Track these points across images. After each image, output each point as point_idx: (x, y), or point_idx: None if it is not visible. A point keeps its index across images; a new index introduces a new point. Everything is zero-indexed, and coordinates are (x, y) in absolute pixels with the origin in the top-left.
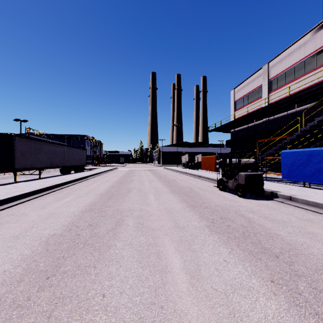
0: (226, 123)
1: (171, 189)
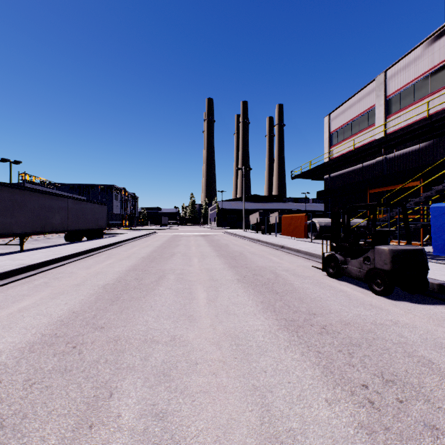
0: (319, 165)
1: (238, 273)
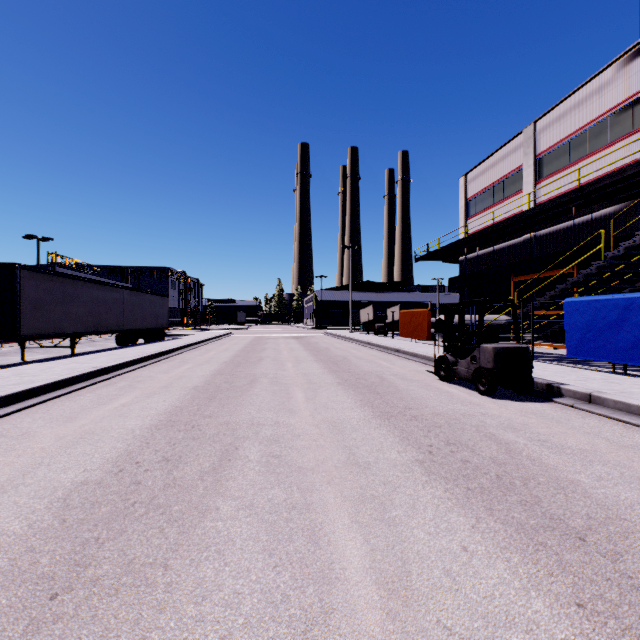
0: (450, 244)
1: (339, 377)
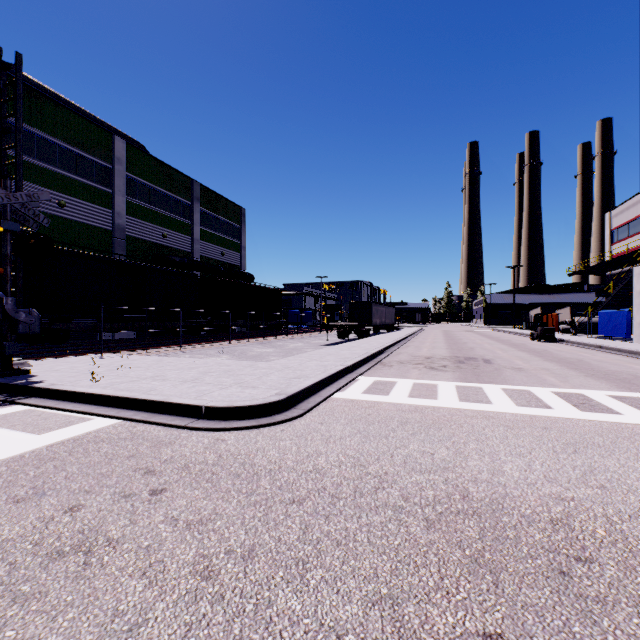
0: (589, 267)
1: (492, 339)
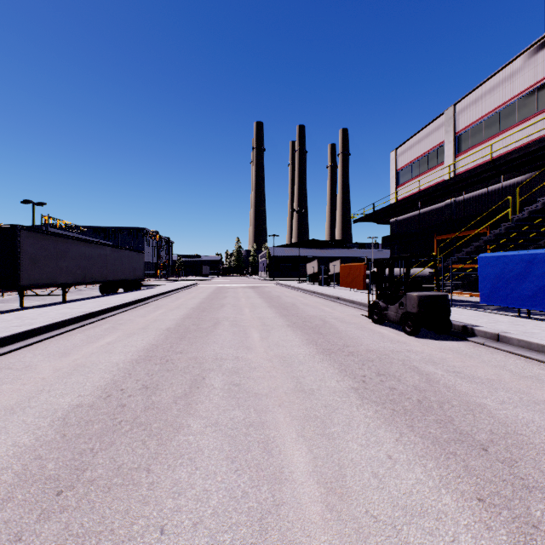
0: (383, 208)
1: (289, 320)
